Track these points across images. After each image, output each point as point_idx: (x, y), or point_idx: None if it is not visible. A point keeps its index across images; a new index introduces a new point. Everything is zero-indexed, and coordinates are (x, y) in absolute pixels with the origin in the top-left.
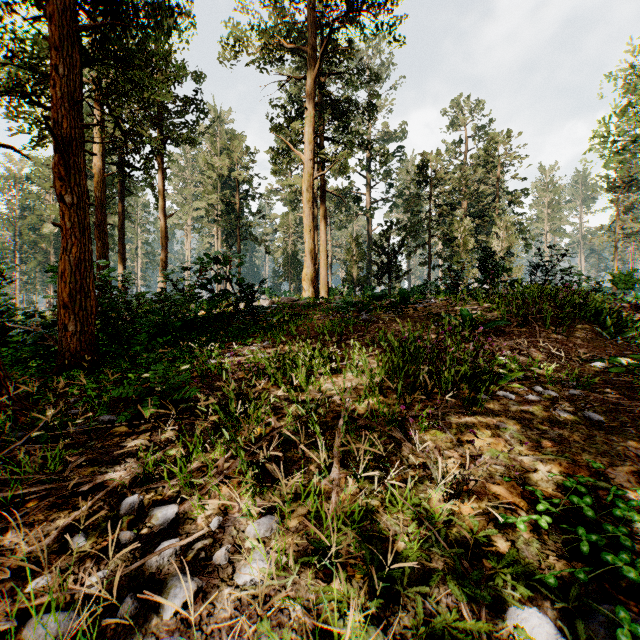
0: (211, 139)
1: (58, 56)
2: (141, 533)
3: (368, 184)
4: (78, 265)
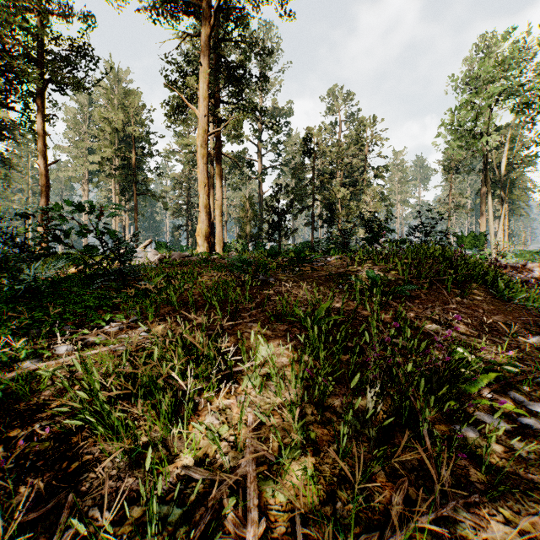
0: (108, 95)
1: None
2: None
3: (260, 152)
4: None
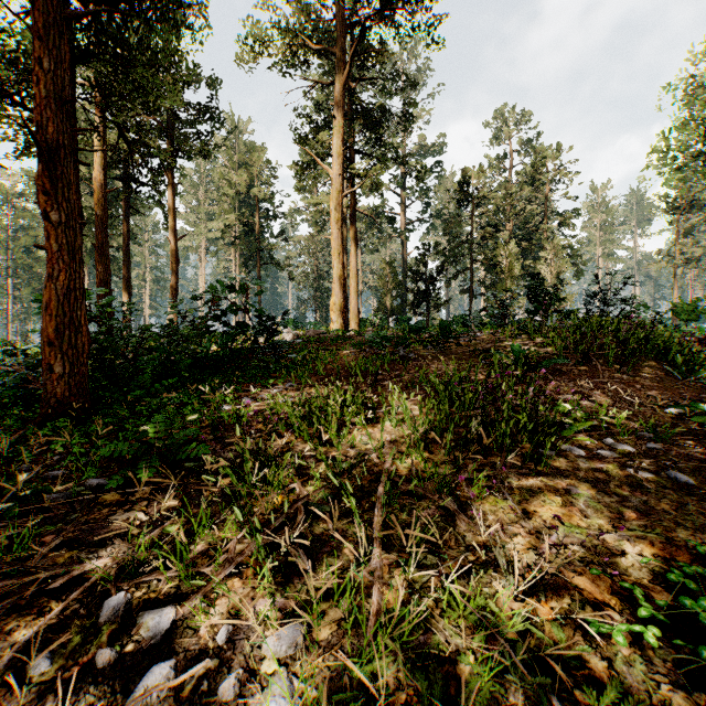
0: (228, 152)
1: (43, 47)
2: (125, 651)
3: (403, 203)
4: (67, 295)
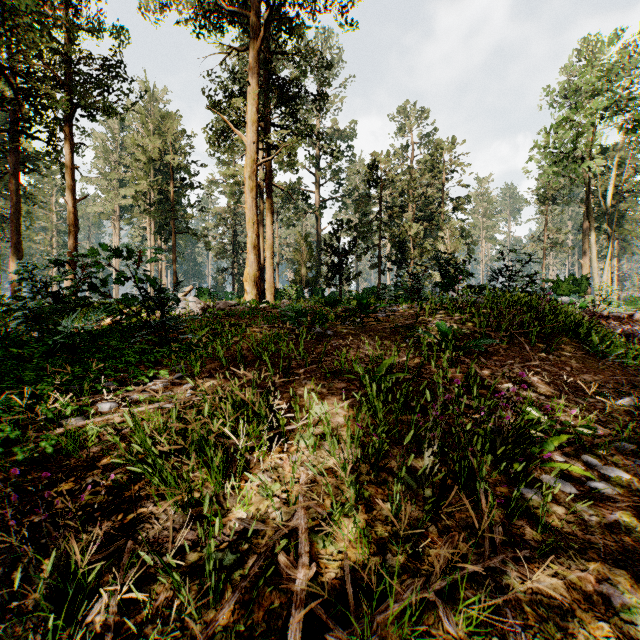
0: (142, 119)
1: None
2: None
3: (317, 182)
4: None
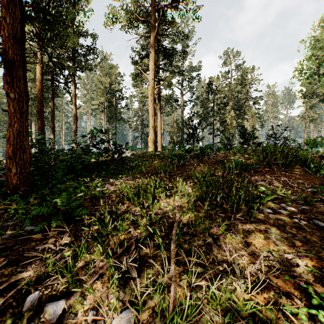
0: (101, 68)
1: (6, 12)
2: None
3: (182, 93)
4: (18, 134)
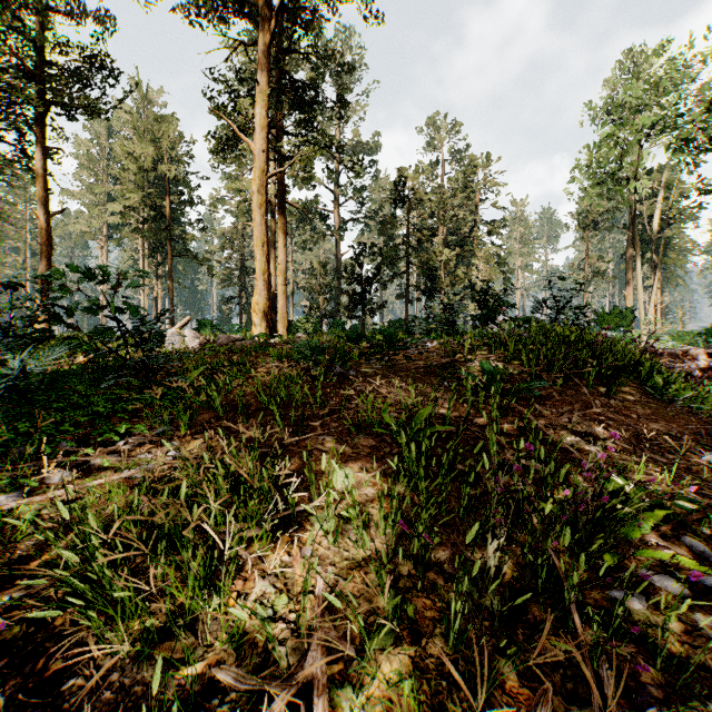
0: (134, 123)
1: None
2: None
3: (337, 200)
4: None
